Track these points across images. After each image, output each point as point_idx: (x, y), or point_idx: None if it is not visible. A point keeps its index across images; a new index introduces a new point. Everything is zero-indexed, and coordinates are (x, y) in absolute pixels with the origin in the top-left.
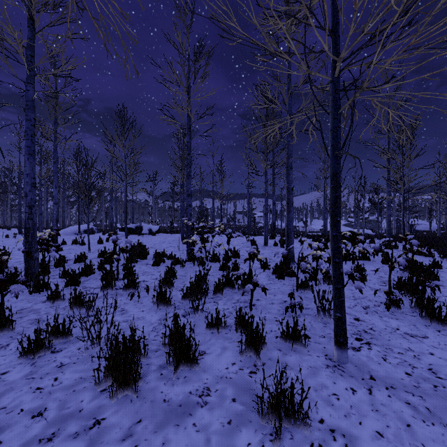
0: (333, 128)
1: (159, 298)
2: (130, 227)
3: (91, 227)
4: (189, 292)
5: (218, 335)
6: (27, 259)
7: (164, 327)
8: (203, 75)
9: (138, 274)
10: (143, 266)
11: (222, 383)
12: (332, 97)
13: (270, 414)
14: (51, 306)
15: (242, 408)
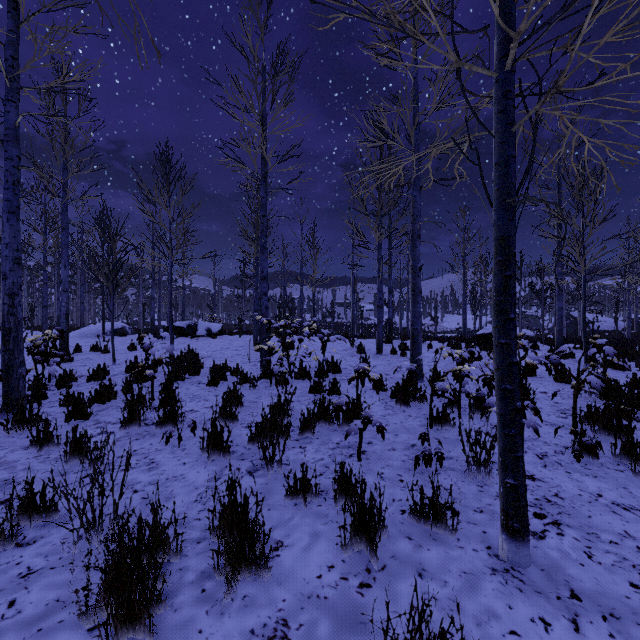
0: (502, 160)
1: (211, 443)
2: (179, 325)
3: (123, 325)
4: (260, 432)
5: (306, 509)
6: (6, 377)
7: (216, 495)
8: (285, 95)
9: (184, 400)
10: (193, 386)
11: (310, 610)
12: (499, 106)
13: None
14: (36, 456)
15: None
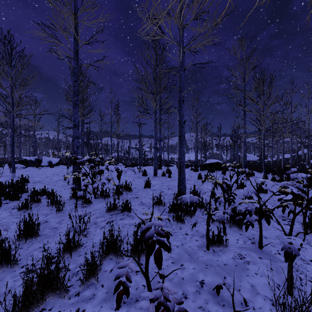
0: None
1: None
2: (29, 159)
3: None
4: (23, 301)
5: None
6: None
7: None
8: None
9: None
10: (5, 212)
11: None
12: None
13: None
14: None
15: None
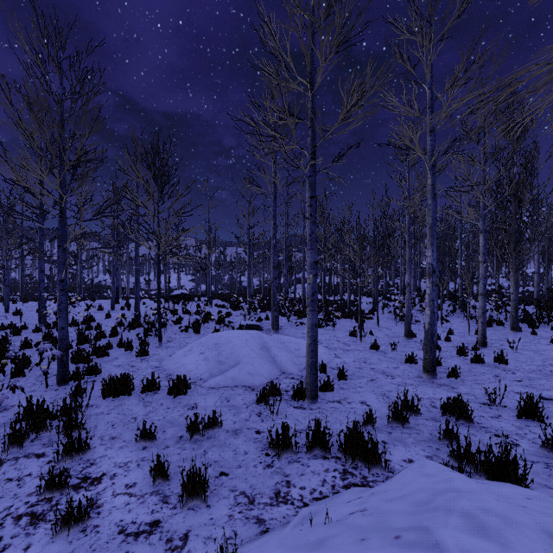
0: (158, 270)
1: None
2: None
3: None
4: (81, 341)
5: (111, 350)
6: None
7: None
8: None
9: (9, 342)
10: (1, 337)
11: (121, 356)
12: (158, 259)
13: (139, 354)
14: None
15: (130, 357)
